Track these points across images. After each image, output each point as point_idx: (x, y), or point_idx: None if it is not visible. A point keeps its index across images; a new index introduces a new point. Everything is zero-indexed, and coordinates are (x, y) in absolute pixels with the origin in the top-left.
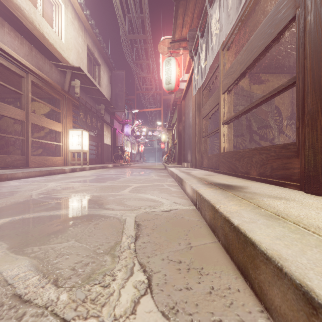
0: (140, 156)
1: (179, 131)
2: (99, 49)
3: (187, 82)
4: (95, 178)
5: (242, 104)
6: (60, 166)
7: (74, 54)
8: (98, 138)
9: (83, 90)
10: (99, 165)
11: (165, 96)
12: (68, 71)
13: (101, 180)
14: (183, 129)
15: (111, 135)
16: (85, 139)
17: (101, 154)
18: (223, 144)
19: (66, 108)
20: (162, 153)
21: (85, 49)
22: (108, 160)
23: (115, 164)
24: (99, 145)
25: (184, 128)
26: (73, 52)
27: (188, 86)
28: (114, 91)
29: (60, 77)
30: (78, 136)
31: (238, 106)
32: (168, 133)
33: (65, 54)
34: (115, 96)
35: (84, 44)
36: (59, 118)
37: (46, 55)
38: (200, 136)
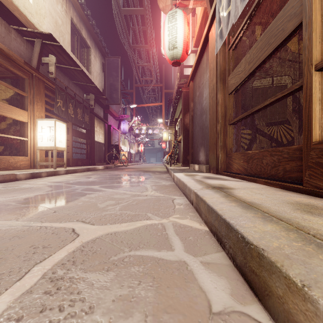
0: (140, 156)
1: (184, 124)
2: (87, 27)
3: (201, 46)
4: (38, 195)
5: (288, 74)
6: (22, 169)
7: (49, 23)
8: (86, 134)
9: (65, 74)
10: (84, 167)
11: (166, 90)
12: (36, 41)
13: (33, 205)
14: (191, 119)
15: (104, 132)
16: (61, 133)
17: (91, 154)
18: (318, 121)
19: (33, 90)
20: (164, 153)
21: (67, 22)
22: (100, 161)
23: (107, 166)
24: (88, 143)
25: (192, 118)
26: (47, 20)
27: (201, 55)
28: (108, 81)
29: (26, 49)
30: (50, 128)
31: (283, 76)
32: (170, 131)
33: (34, 19)
34: (109, 86)
35: (65, 15)
36: (23, 104)
37: (2, 14)
38: (225, 122)
